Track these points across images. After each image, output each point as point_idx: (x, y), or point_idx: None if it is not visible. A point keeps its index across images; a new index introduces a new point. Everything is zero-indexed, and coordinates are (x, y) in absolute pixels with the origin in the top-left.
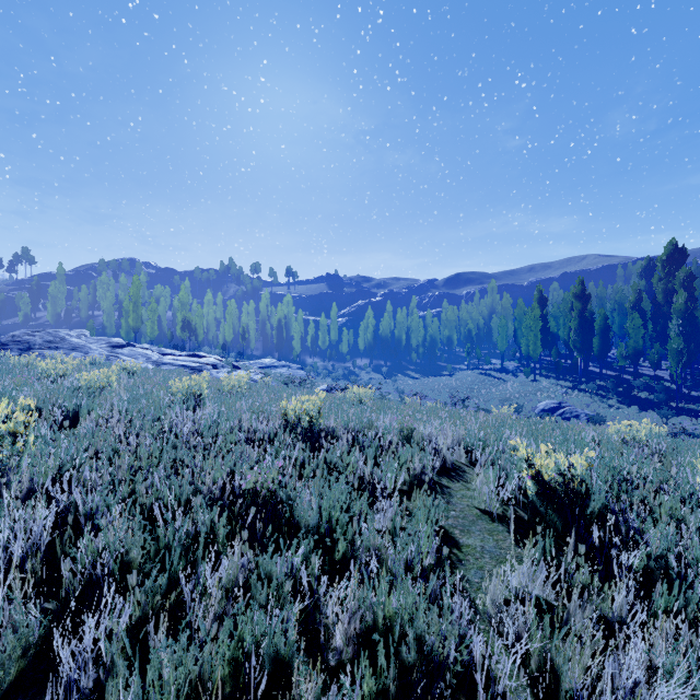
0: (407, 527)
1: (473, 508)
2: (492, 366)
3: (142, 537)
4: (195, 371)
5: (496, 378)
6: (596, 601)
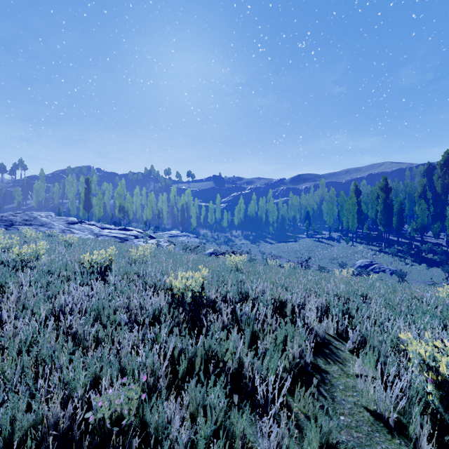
0: None
1: (361, 408)
2: (323, 236)
3: None
4: (122, 240)
5: (326, 244)
6: None
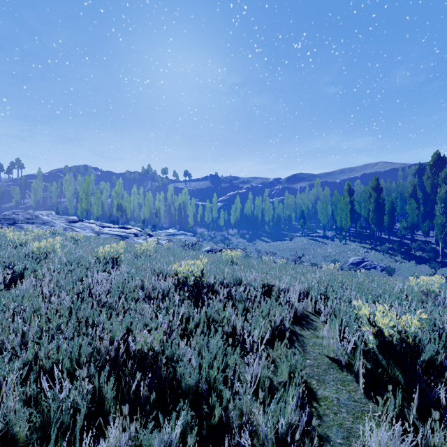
0: (272, 377)
1: (323, 356)
2: (317, 234)
3: (28, 411)
4: (123, 238)
5: (320, 242)
6: None
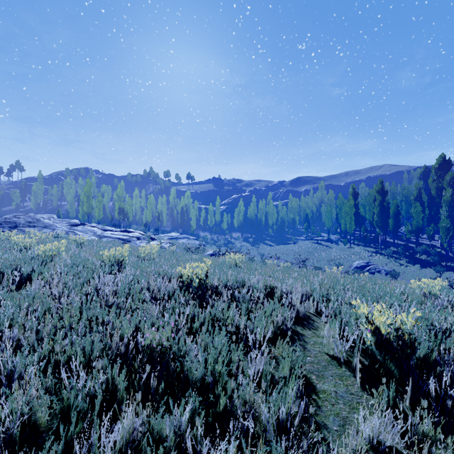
0: (274, 373)
1: (323, 353)
2: (322, 238)
3: (49, 398)
4: (125, 241)
5: (324, 246)
6: (440, 450)
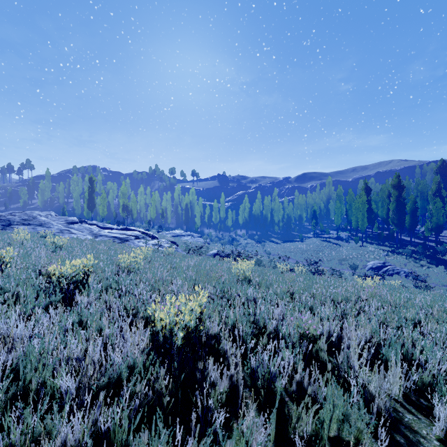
0: None
1: None
2: (330, 235)
3: None
4: (122, 241)
5: (334, 244)
6: None
